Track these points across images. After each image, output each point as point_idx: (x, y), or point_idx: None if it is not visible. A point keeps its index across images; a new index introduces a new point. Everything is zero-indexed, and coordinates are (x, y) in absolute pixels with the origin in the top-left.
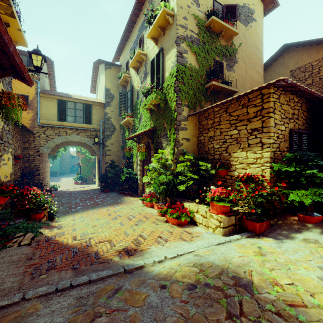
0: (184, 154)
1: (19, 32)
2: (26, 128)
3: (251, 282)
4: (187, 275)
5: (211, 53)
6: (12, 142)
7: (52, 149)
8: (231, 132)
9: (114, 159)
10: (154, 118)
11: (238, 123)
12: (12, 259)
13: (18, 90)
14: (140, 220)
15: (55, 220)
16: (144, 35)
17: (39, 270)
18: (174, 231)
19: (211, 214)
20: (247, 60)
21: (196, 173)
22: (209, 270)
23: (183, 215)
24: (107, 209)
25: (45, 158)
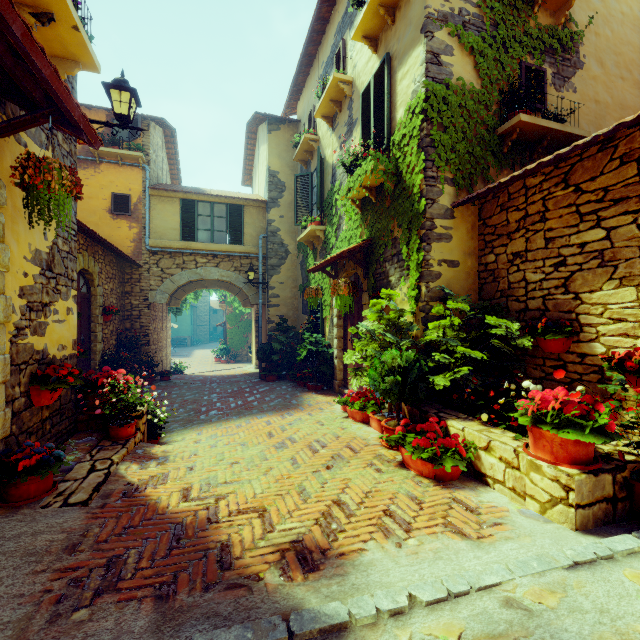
0: (445, 299)
1: (77, 35)
2: (123, 255)
3: None
4: None
5: (514, 49)
6: (100, 281)
7: (173, 296)
8: (582, 236)
9: (285, 313)
10: (370, 219)
11: (608, 209)
12: (35, 545)
13: (113, 186)
14: (338, 456)
15: (164, 437)
16: (346, 41)
17: (79, 591)
18: (427, 497)
19: (533, 462)
20: (610, 59)
21: (476, 347)
22: None
23: (448, 455)
24: (267, 421)
25: (160, 312)
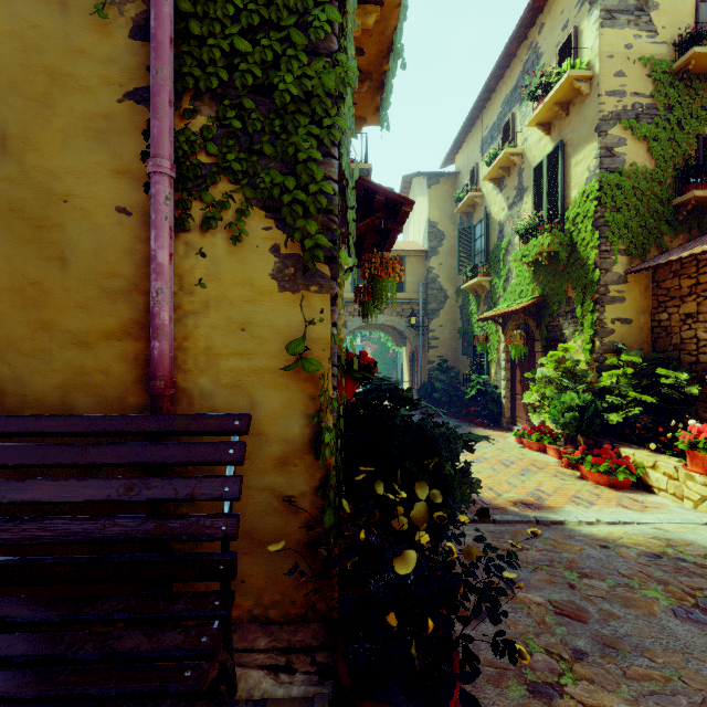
0: (618, 352)
1: None
2: None
3: None
4: (643, 545)
5: (690, 125)
6: None
7: None
8: None
9: (444, 354)
10: (543, 279)
11: None
12: None
13: None
14: (527, 469)
15: None
16: (515, 115)
17: None
18: (604, 494)
19: (688, 474)
20: None
21: (648, 392)
22: (685, 548)
23: (620, 470)
24: None
25: None
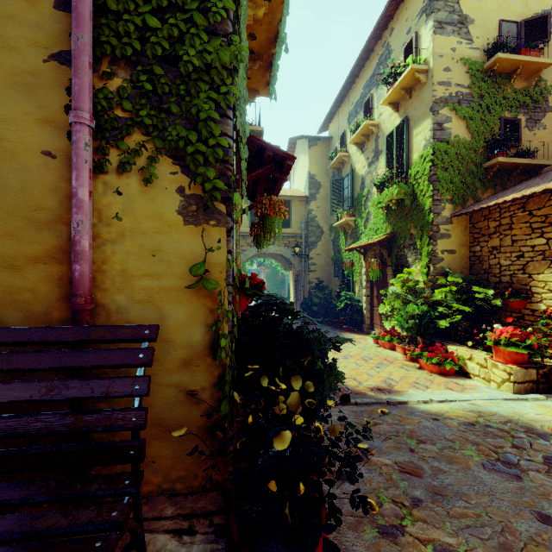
0: (446, 274)
1: None
2: None
3: (549, 434)
4: (463, 416)
5: (495, 110)
6: None
7: None
8: (533, 241)
9: (321, 276)
10: (393, 219)
11: (547, 227)
12: None
13: None
14: (381, 363)
15: None
16: (373, 95)
17: None
18: (435, 380)
19: (494, 363)
20: None
21: (466, 304)
22: (491, 417)
23: (447, 362)
24: None
25: None
